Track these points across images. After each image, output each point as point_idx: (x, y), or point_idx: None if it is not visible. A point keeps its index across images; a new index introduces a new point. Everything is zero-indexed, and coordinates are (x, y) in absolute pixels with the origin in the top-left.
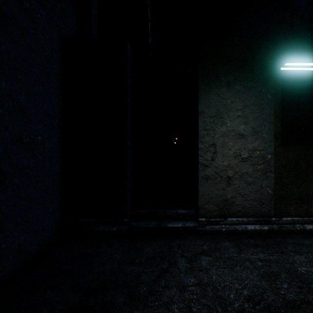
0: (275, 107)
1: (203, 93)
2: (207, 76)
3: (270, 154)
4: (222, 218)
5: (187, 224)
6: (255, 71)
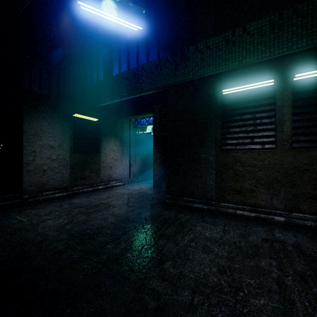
0: (71, 134)
1: (27, 120)
2: (30, 110)
3: (68, 157)
4: (40, 193)
5: (14, 201)
6: (60, 114)
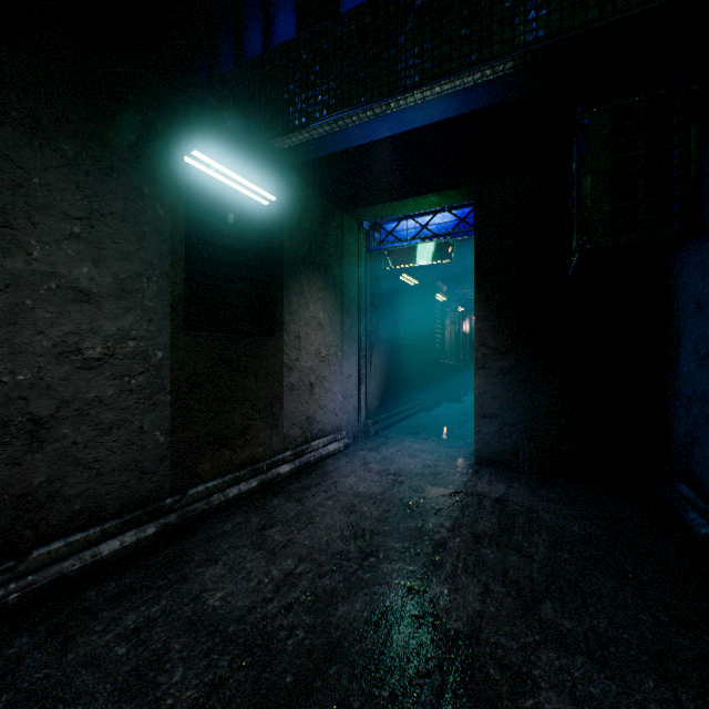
0: (174, 241)
1: None
2: None
3: (164, 349)
4: (11, 561)
5: None
6: (126, 131)
